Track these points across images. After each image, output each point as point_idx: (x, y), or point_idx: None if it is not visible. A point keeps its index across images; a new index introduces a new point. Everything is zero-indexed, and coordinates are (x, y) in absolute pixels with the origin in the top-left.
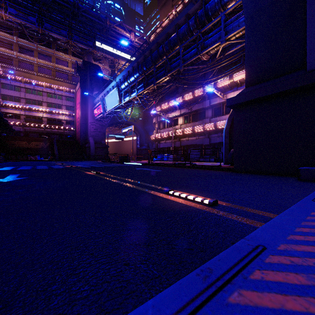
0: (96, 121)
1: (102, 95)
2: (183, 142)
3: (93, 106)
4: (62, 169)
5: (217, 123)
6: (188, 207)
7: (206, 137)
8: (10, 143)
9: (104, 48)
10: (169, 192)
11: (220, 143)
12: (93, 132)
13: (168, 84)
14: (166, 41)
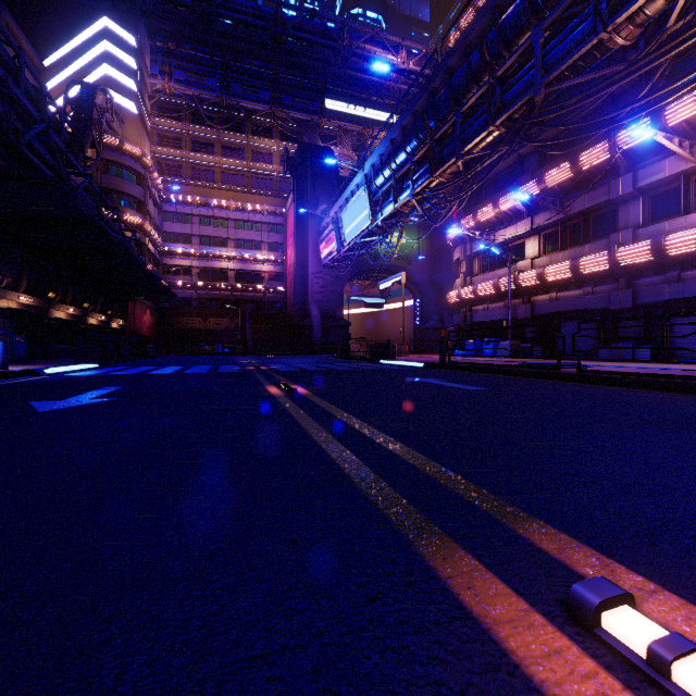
0: (324, 270)
1: (336, 209)
2: (540, 305)
3: (318, 236)
4: (229, 374)
5: (664, 241)
6: None
7: (622, 287)
8: (175, 321)
9: (342, 111)
10: (598, 620)
11: (676, 304)
12: (319, 293)
13: (497, 149)
14: (490, 31)
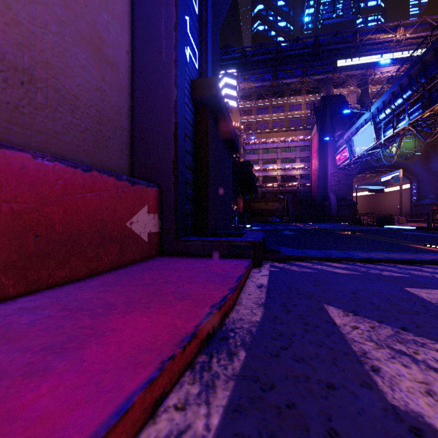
0: (338, 171)
1: (348, 135)
2: None
3: (334, 151)
4: (313, 229)
5: None
6: (435, 250)
7: None
8: (252, 205)
9: (350, 65)
10: (426, 245)
11: None
12: (335, 185)
13: None
14: None
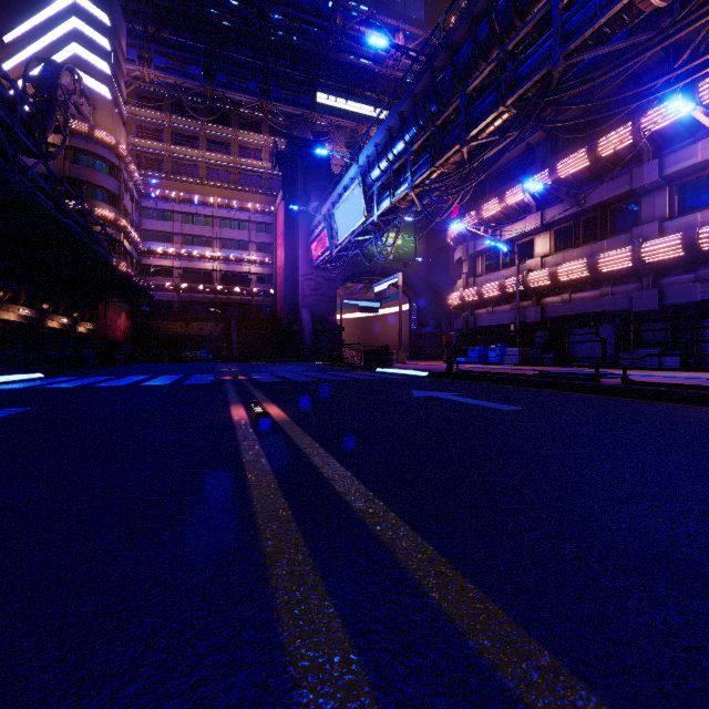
0: (315, 272)
1: (328, 206)
2: (552, 308)
3: (309, 236)
4: (194, 387)
5: (698, 233)
6: None
7: (646, 286)
8: (155, 326)
9: (335, 106)
10: None
11: None
12: (310, 296)
13: (507, 133)
14: None
